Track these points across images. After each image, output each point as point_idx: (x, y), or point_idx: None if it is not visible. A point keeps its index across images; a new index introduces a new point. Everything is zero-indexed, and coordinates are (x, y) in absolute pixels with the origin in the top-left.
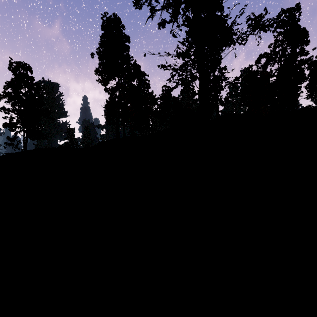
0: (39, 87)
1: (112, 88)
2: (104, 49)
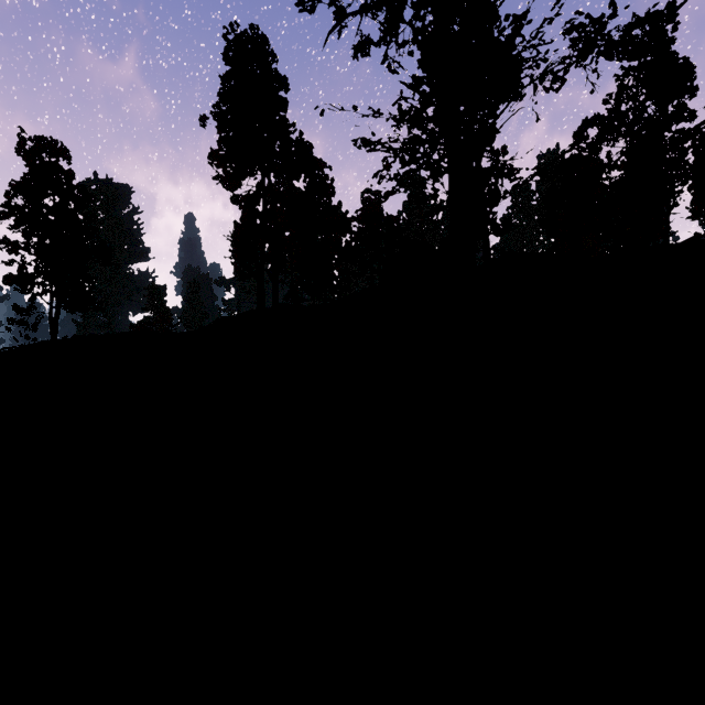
0: (86, 195)
1: (248, 197)
2: (231, 106)
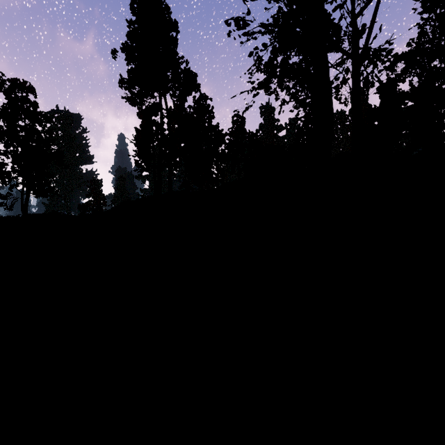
0: (46, 118)
1: (146, 109)
2: (135, 43)
